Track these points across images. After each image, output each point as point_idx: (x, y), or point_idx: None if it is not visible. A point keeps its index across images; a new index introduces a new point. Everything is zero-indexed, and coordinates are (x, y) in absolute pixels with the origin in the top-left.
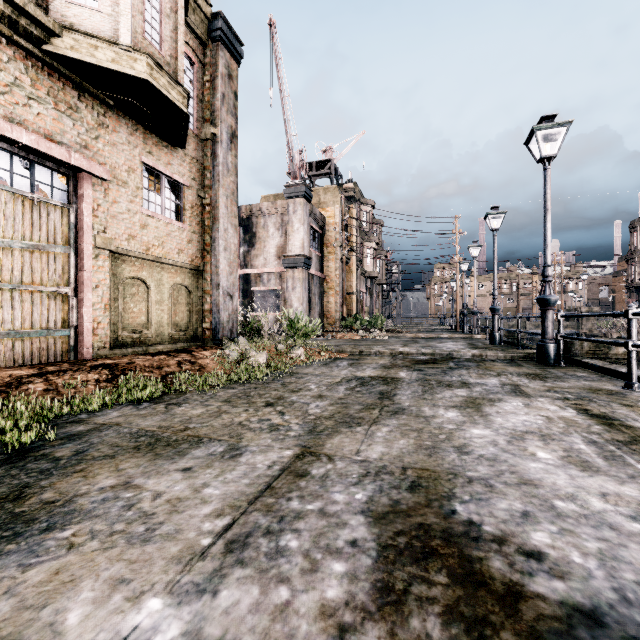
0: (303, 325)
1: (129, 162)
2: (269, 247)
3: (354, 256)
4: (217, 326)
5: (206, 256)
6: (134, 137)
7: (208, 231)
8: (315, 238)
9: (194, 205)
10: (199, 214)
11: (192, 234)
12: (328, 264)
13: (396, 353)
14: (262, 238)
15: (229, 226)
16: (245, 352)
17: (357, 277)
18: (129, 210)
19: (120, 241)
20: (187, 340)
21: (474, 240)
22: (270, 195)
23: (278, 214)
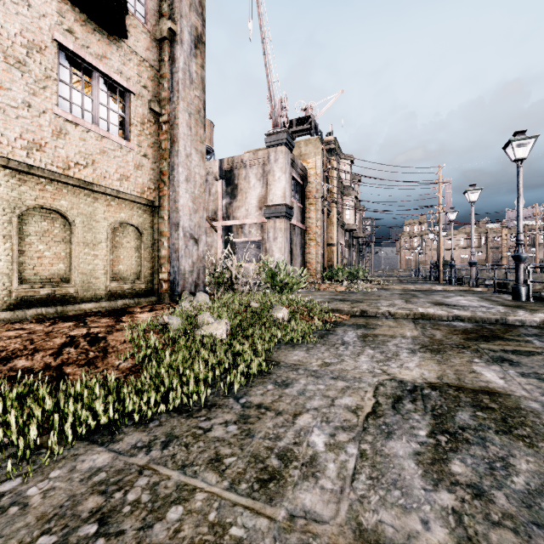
0: (285, 276)
1: (30, 35)
2: (250, 198)
3: (335, 208)
4: (176, 277)
5: (163, 188)
6: (40, 1)
7: (165, 156)
8: (296, 189)
9: (145, 121)
10: (153, 134)
11: (142, 158)
12: (309, 215)
13: (415, 315)
14: (243, 189)
15: (193, 152)
16: (196, 318)
17: (337, 229)
18: (30, 106)
19: (11, 149)
20: (136, 295)
21: (472, 183)
22: (252, 150)
23: (259, 164)
